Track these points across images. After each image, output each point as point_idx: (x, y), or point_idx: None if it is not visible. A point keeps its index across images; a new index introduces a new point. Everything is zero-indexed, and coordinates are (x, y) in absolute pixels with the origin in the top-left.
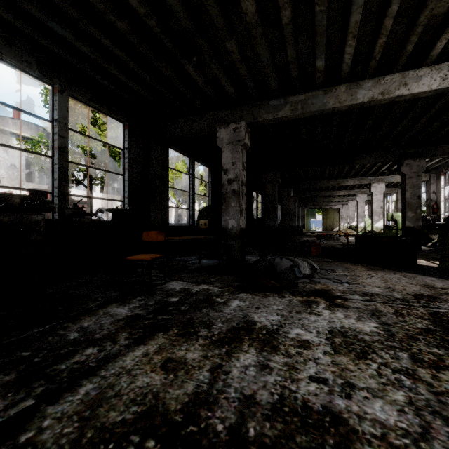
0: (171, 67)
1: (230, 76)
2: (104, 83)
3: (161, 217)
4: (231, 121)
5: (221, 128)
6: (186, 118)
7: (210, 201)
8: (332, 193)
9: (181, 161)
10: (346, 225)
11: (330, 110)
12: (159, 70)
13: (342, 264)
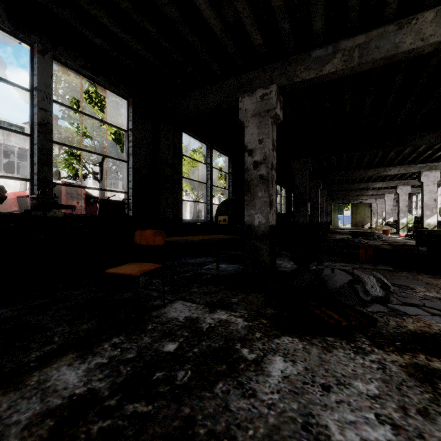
0: (178, 7)
1: (258, 18)
2: (97, 41)
3: (172, 211)
4: (257, 86)
5: (244, 96)
6: (201, 89)
7: (230, 194)
8: (367, 185)
9: (199, 152)
10: (381, 221)
11: (404, 55)
12: (163, 16)
13: (414, 276)
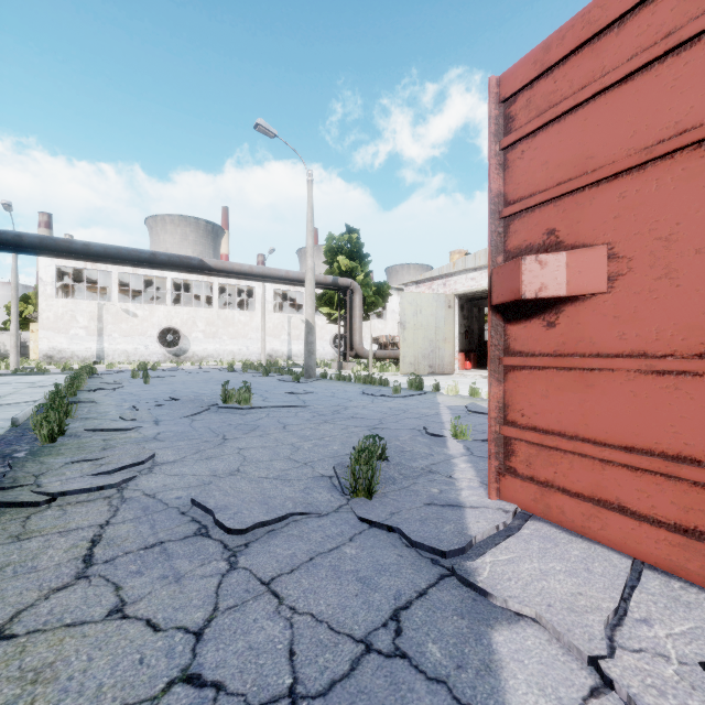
0: None
1: None
2: None
3: None
4: None
5: None
6: None
7: None
8: None
9: None
10: None
11: None
12: None
13: None
